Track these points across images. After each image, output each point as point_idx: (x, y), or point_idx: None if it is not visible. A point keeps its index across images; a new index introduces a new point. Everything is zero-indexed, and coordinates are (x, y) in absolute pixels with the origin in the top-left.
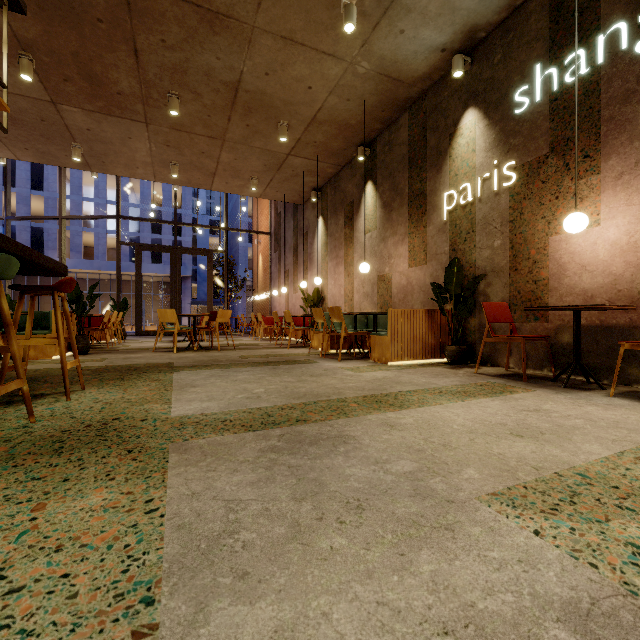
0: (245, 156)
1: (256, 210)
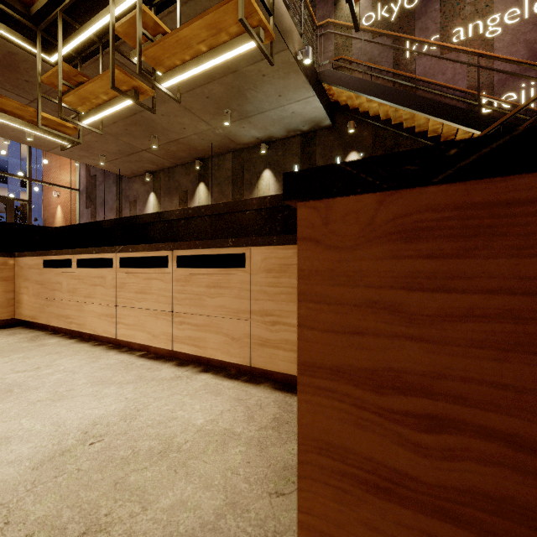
0: (107, 142)
1: (51, 162)
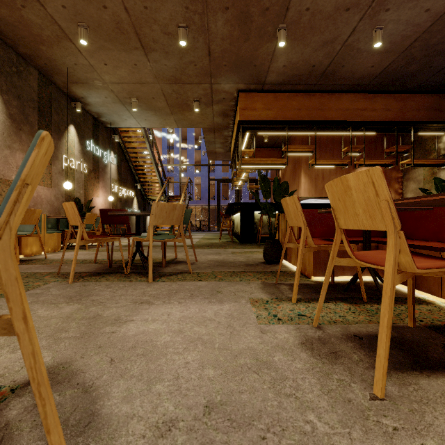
0: None
1: None
